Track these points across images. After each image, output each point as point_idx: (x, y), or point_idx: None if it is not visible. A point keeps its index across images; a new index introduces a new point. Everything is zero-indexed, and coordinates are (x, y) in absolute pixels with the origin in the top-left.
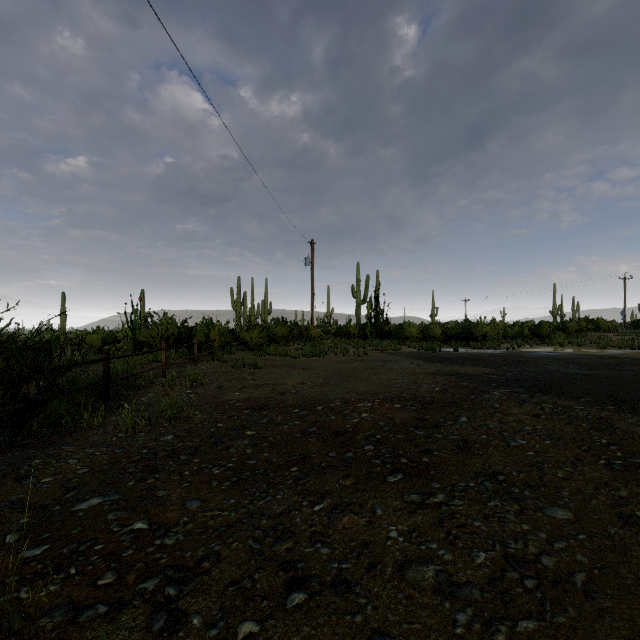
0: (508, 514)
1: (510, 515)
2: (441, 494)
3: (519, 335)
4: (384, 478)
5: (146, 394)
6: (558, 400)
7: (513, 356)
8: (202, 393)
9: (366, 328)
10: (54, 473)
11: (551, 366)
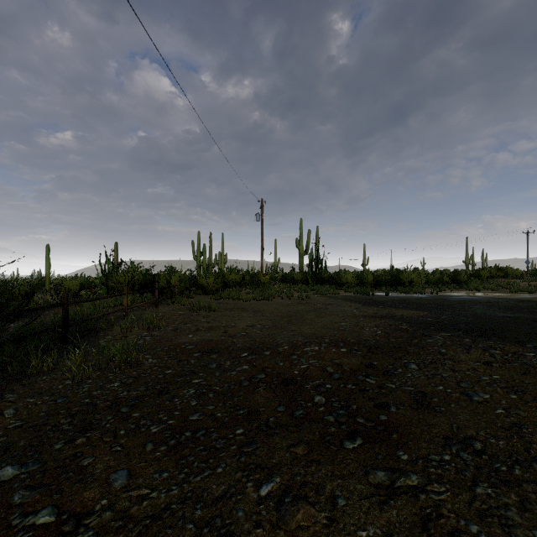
0: (509, 511)
1: (512, 513)
2: (414, 473)
3: (439, 281)
4: (340, 443)
5: (105, 336)
6: (504, 346)
7: (439, 300)
8: (157, 336)
9: (308, 275)
10: None
11: (477, 309)
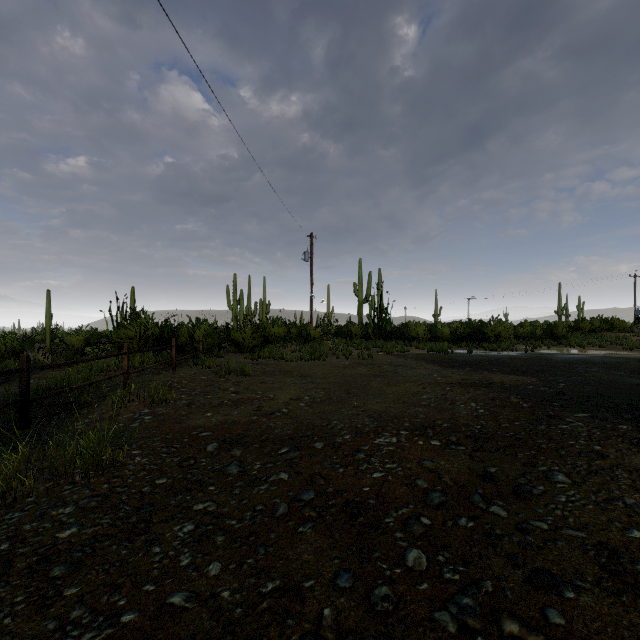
0: None
1: None
2: None
3: (531, 335)
4: None
5: (88, 415)
6: None
7: (539, 359)
8: (162, 414)
9: (369, 328)
10: None
11: (598, 373)
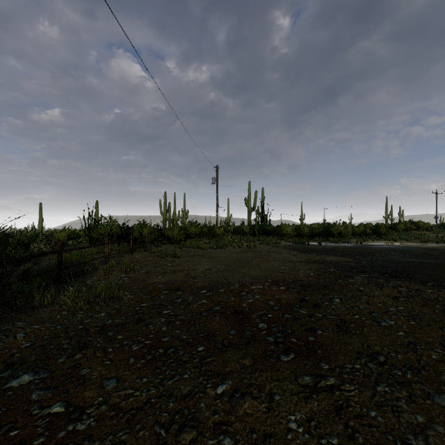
0: (399, 402)
1: (402, 403)
2: (332, 377)
3: (363, 233)
4: (278, 357)
5: (91, 278)
6: (410, 284)
7: (362, 248)
8: (133, 277)
9: (255, 228)
10: (1, 348)
11: (392, 256)
